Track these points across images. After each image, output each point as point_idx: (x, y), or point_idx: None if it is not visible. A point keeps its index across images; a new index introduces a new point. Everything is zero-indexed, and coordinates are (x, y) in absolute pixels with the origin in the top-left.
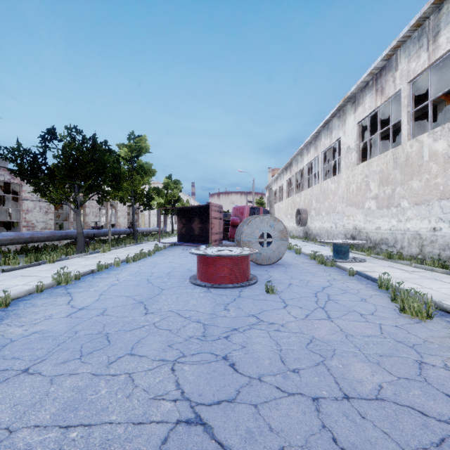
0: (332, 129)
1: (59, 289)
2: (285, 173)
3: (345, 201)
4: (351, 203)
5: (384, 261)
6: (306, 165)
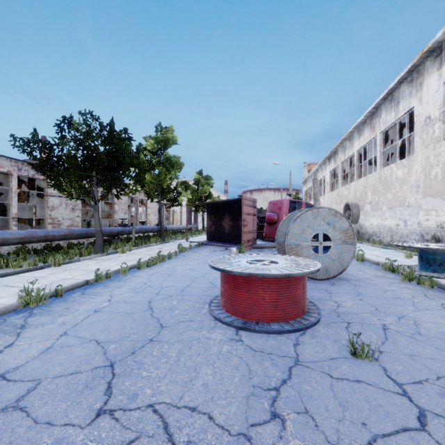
0: (399, 98)
1: (19, 315)
2: (328, 163)
3: (422, 190)
4: (432, 193)
5: None
6: (358, 151)
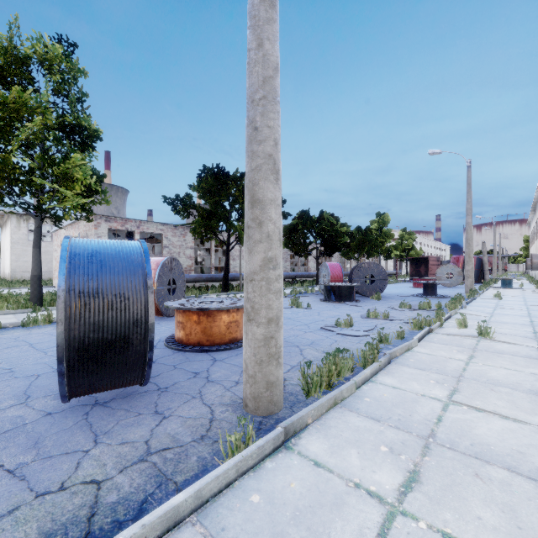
0: None
1: None
2: (534, 215)
3: None
4: None
5: (535, 289)
6: None
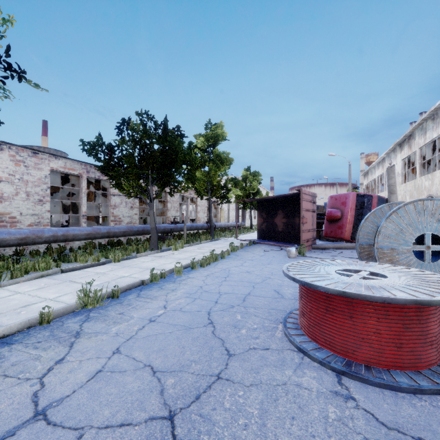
0: None
1: (76, 318)
2: (399, 150)
3: None
4: None
5: None
6: None
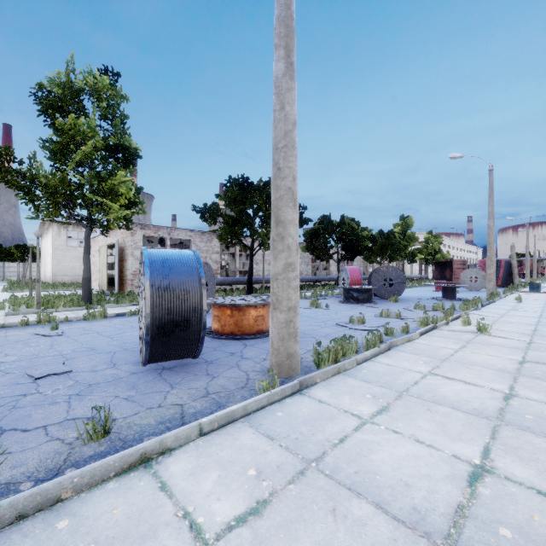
0: None
1: None
2: None
3: None
4: None
5: None
6: None
